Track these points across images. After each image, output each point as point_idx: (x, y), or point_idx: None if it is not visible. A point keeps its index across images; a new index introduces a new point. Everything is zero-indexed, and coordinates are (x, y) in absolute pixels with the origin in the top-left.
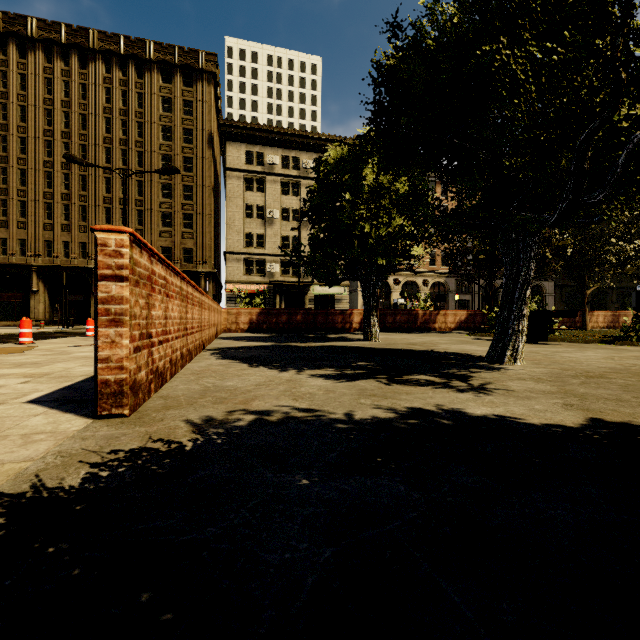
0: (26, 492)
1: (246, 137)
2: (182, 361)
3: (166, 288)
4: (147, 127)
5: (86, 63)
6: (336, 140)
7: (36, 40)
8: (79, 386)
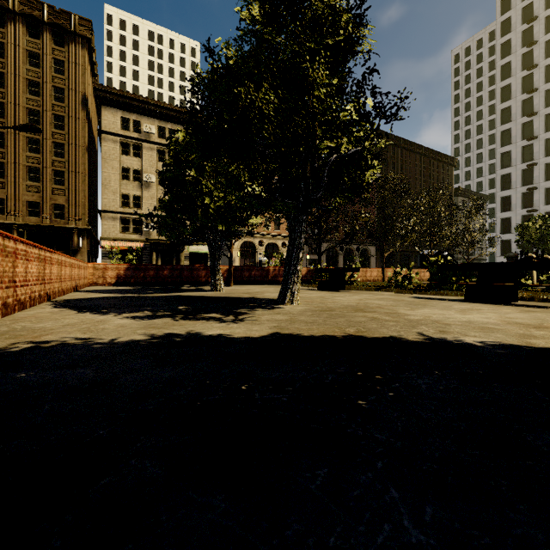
0: None
1: (122, 104)
2: (6, 310)
3: None
4: (10, 78)
5: None
6: None
7: None
8: None
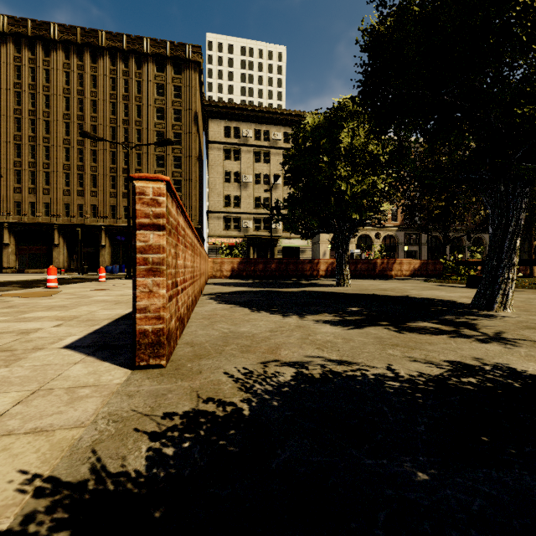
0: (87, 480)
1: (225, 115)
2: (192, 306)
3: (184, 239)
4: (144, 109)
5: (96, 58)
6: (301, 115)
7: (57, 41)
8: (107, 330)
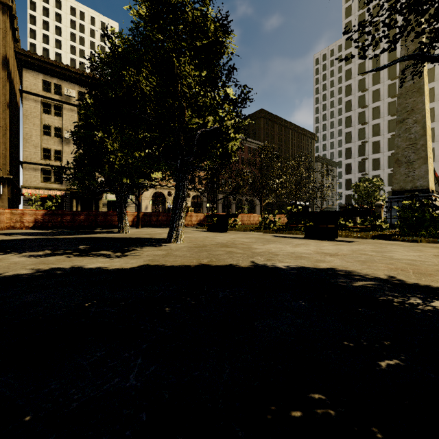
0: None
1: (44, 69)
2: None
3: None
4: None
5: None
6: None
7: None
8: None
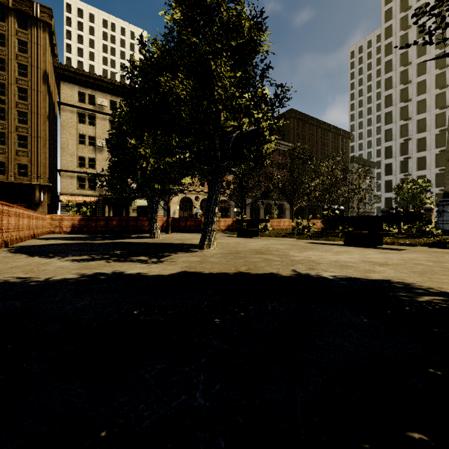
0: None
1: (79, 81)
2: None
3: None
4: None
5: None
6: None
7: None
8: None
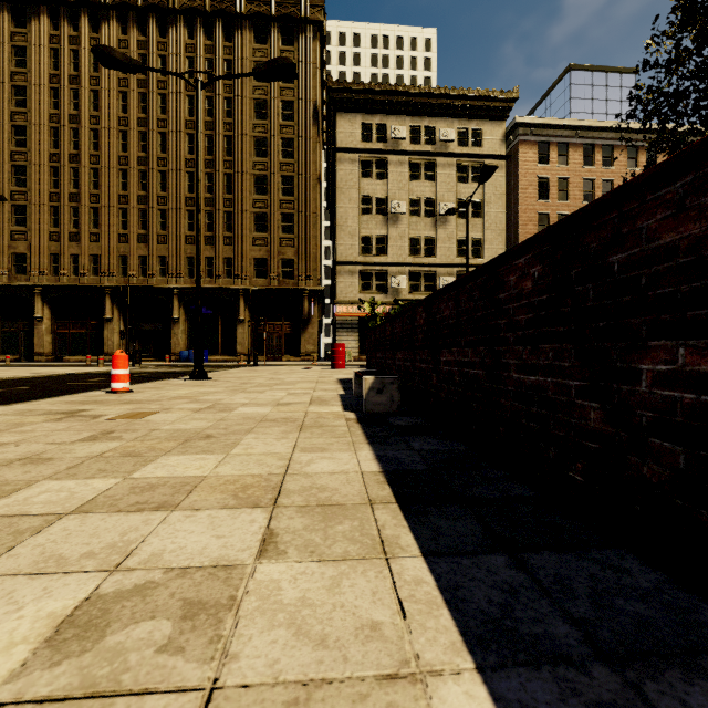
0: None
1: (362, 104)
2: None
3: None
4: (237, 103)
5: (166, 29)
6: (488, 97)
7: (110, 7)
8: None
